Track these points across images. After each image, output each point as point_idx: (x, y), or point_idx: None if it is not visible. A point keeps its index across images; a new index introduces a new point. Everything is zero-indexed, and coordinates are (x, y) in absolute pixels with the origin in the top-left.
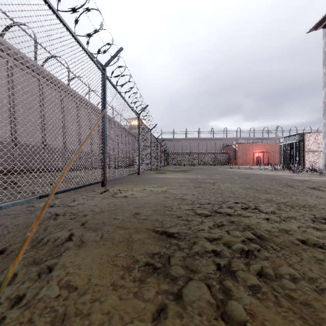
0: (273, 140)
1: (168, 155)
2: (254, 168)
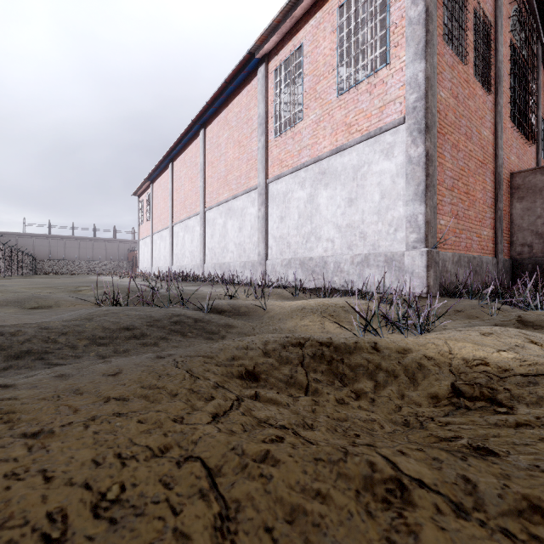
0: None
1: (38, 260)
2: None
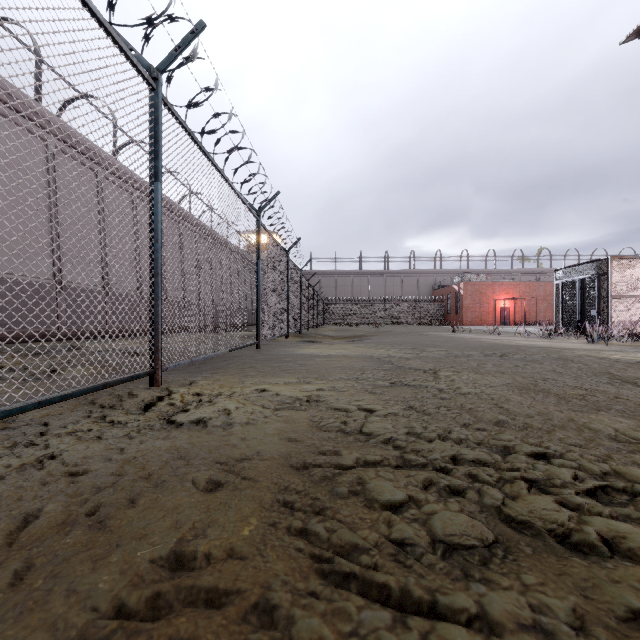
0: (532, 276)
1: (325, 304)
2: (501, 332)
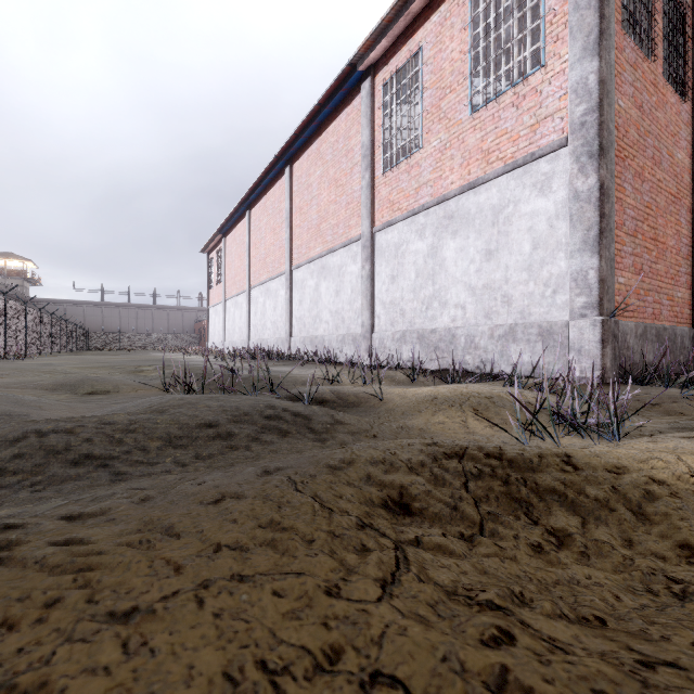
0: None
1: (89, 332)
2: None
